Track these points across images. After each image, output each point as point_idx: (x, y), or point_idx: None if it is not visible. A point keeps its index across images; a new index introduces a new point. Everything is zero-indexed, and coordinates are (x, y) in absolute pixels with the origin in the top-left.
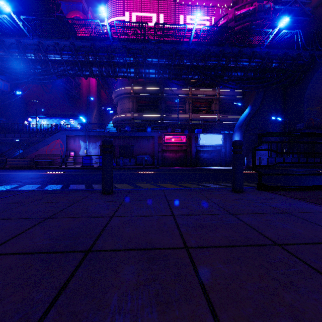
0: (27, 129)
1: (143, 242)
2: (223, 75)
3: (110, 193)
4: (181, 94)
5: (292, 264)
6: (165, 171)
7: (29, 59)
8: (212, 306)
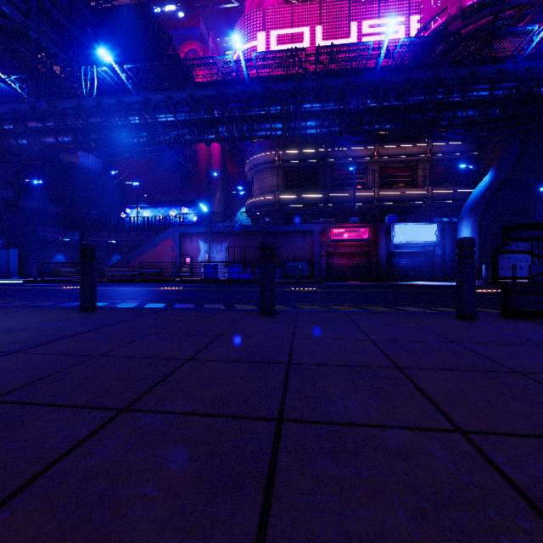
0: (124, 224)
1: (344, 360)
2: (439, 118)
3: (272, 314)
4: (359, 157)
5: (532, 388)
6: (334, 288)
7: (133, 124)
8: (434, 403)
